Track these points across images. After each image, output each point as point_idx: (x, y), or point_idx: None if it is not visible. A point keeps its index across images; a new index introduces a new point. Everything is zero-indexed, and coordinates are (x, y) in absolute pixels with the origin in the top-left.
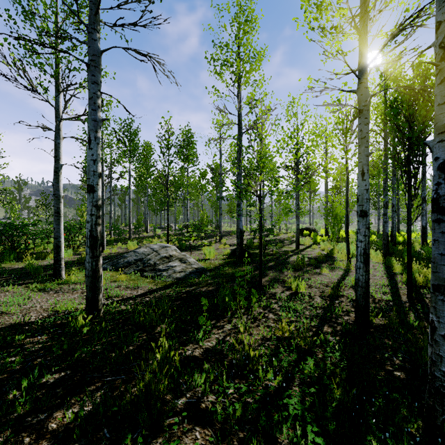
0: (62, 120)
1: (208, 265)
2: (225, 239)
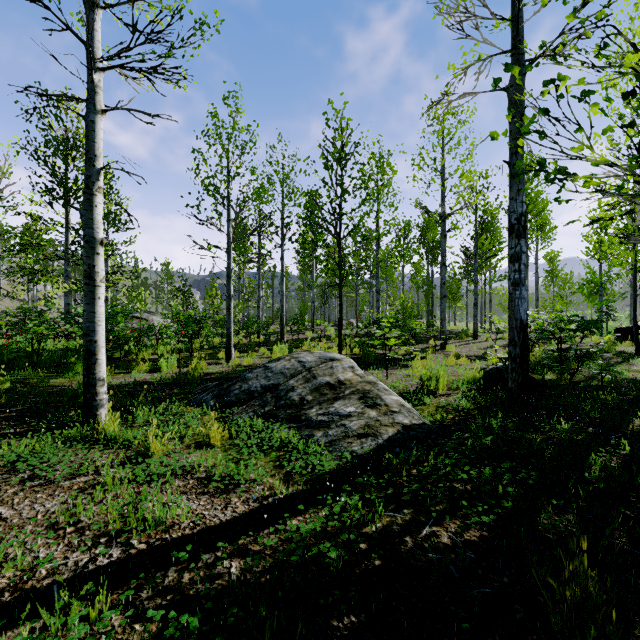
0: (102, 71)
1: (438, 416)
2: (453, 346)
